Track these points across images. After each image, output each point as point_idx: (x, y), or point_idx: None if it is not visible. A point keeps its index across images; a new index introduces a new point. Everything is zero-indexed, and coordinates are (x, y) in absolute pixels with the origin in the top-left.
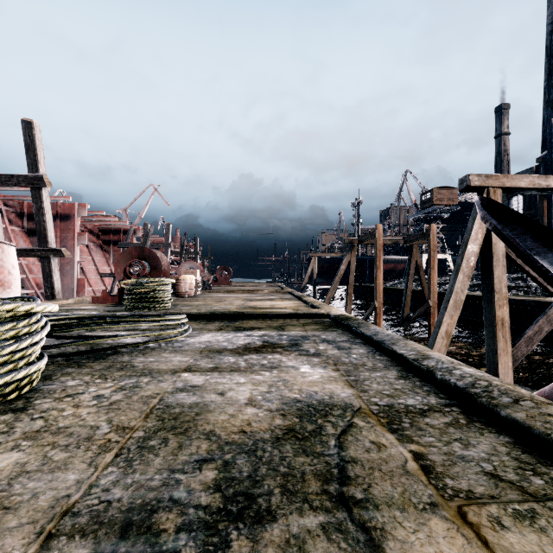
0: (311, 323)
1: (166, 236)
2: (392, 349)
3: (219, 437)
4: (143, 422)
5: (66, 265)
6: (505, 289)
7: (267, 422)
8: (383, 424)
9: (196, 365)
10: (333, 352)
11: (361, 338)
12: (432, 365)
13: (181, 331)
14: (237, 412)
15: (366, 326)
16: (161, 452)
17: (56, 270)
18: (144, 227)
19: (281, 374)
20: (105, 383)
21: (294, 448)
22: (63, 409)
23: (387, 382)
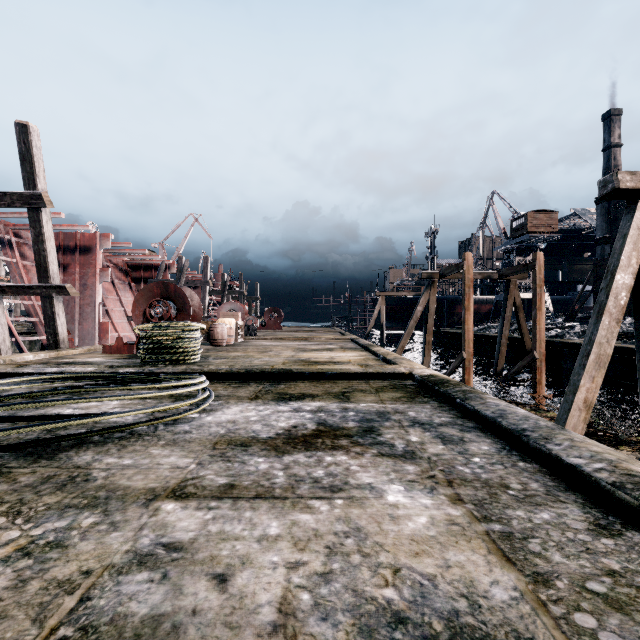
0: (388, 388)
1: (203, 271)
2: (550, 452)
3: None
4: None
5: (87, 307)
6: None
7: None
8: None
9: (196, 480)
10: (437, 448)
11: (474, 418)
12: None
13: (199, 400)
14: None
15: (479, 397)
16: None
17: (61, 312)
18: (178, 261)
19: (350, 510)
20: (7, 529)
21: None
22: None
23: (578, 544)
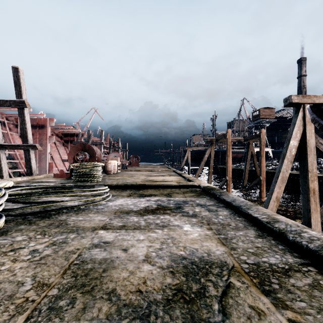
0: (188, 191)
1: (100, 137)
2: (248, 213)
3: (118, 297)
4: (60, 278)
5: (42, 155)
6: (315, 170)
7: (159, 281)
8: (256, 285)
9: (110, 224)
10: (206, 213)
11: (223, 203)
12: (283, 228)
13: (105, 197)
14: (135, 269)
15: (226, 194)
16: (66, 315)
17: (33, 158)
18: (88, 132)
19: (170, 232)
20: (43, 238)
21: (182, 312)
22: (3, 264)
23: (249, 240)
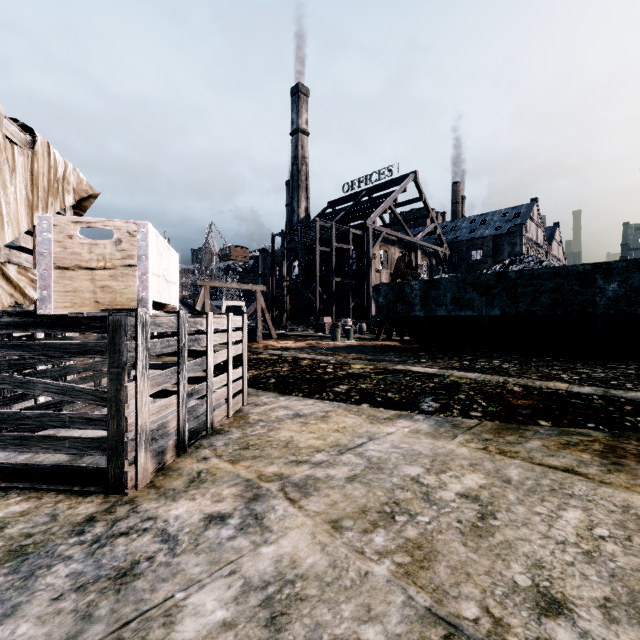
0: None
1: None
2: None
3: None
4: None
5: None
6: None
7: None
8: None
9: None
10: None
11: None
12: None
13: None
14: None
15: None
16: None
17: None
18: None
19: None
20: None
21: None
22: None
23: None
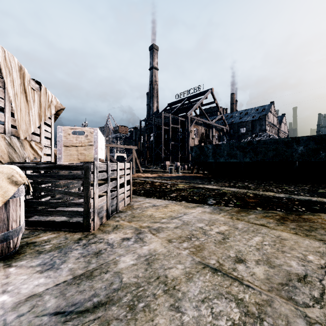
0: None
1: None
2: None
3: None
4: None
5: None
6: None
7: None
8: None
9: None
10: None
11: None
12: None
13: None
14: None
15: None
16: None
17: None
18: None
19: None
20: None
21: None
22: None
23: None
